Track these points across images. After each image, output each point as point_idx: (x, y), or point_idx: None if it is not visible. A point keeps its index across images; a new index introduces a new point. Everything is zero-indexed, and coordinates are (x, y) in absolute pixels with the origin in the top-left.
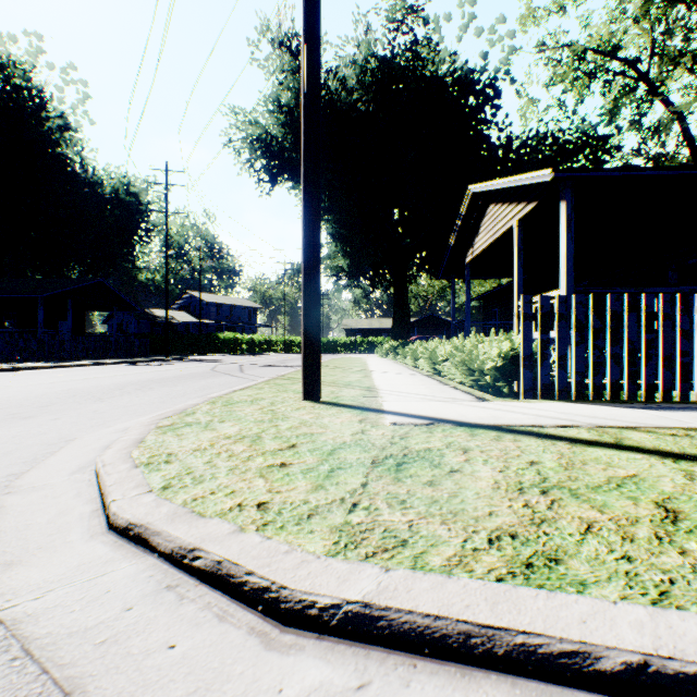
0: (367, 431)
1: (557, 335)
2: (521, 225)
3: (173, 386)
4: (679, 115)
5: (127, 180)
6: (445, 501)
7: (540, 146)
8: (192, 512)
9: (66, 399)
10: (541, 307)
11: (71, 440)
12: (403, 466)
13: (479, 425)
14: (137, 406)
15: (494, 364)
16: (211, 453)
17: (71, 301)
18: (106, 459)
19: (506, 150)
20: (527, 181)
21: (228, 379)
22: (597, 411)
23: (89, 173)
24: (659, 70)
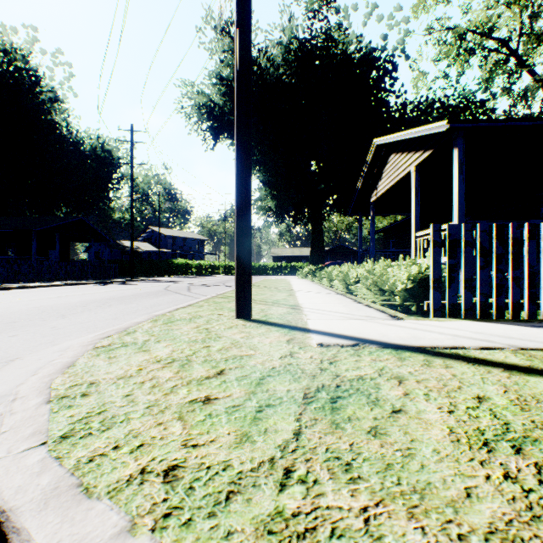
0: (295, 354)
1: (463, 260)
2: (418, 170)
3: (129, 303)
4: (542, 83)
5: (103, 140)
6: (401, 466)
7: (429, 109)
8: (77, 486)
9: (34, 315)
10: (449, 235)
11: (11, 360)
12: (338, 403)
13: (403, 346)
14: (91, 323)
15: (404, 285)
16: (135, 382)
17: (58, 234)
18: (21, 389)
19: (402, 113)
20: (425, 132)
21: (176, 297)
22: (508, 330)
23: (73, 135)
24: (526, 47)
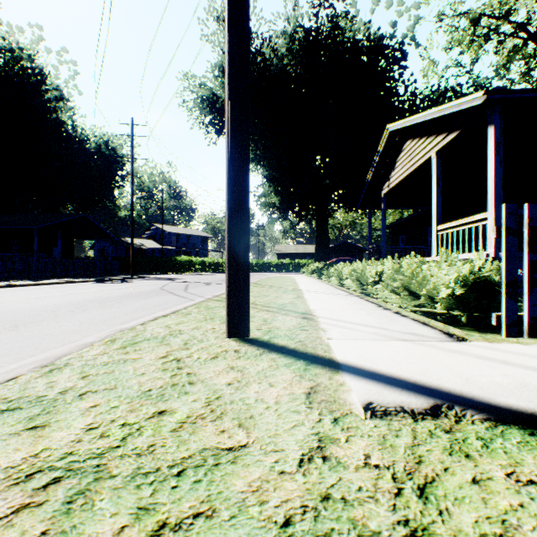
0: (330, 447)
1: None
2: (439, 156)
3: (109, 306)
4: None
5: (108, 137)
6: None
7: (440, 99)
8: None
9: None
10: (530, 219)
11: None
12: None
13: (534, 418)
14: (37, 339)
15: (449, 288)
16: None
17: (60, 231)
18: None
19: (412, 103)
20: (452, 109)
21: (167, 298)
22: None
23: (78, 133)
24: None
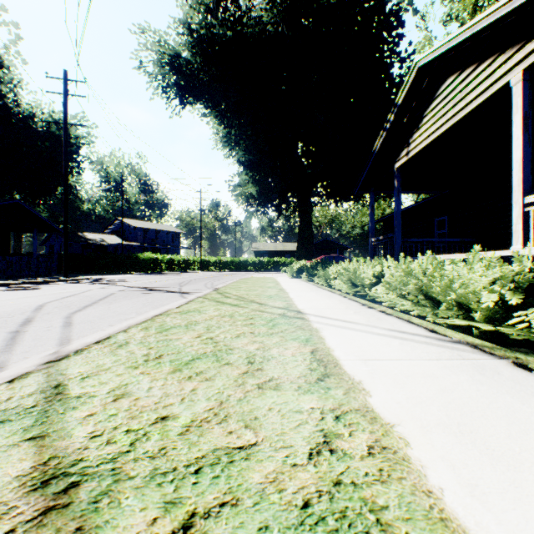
0: None
1: None
2: (528, 78)
3: None
4: None
5: (59, 116)
6: None
7: None
8: None
9: None
10: None
11: None
12: None
13: None
14: None
15: None
16: None
17: None
18: None
19: None
20: None
21: None
22: None
23: (22, 108)
24: None
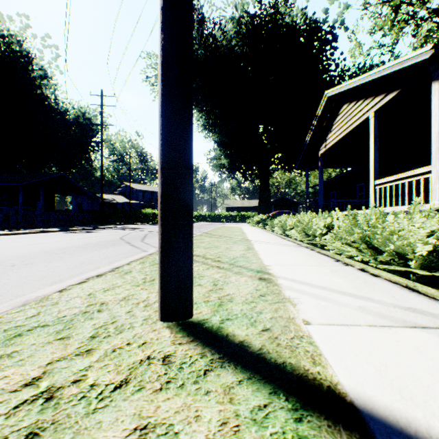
0: None
1: None
2: (377, 116)
3: (56, 259)
4: None
5: (84, 110)
6: None
7: None
8: None
9: None
10: None
11: None
12: None
13: None
14: None
15: (431, 244)
16: None
17: (42, 188)
18: None
19: (341, 79)
20: (394, 68)
21: (121, 249)
22: None
23: (60, 106)
24: None
